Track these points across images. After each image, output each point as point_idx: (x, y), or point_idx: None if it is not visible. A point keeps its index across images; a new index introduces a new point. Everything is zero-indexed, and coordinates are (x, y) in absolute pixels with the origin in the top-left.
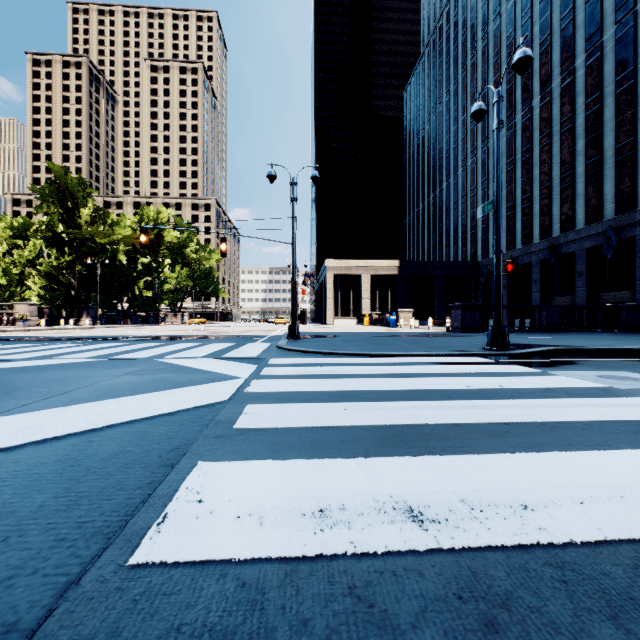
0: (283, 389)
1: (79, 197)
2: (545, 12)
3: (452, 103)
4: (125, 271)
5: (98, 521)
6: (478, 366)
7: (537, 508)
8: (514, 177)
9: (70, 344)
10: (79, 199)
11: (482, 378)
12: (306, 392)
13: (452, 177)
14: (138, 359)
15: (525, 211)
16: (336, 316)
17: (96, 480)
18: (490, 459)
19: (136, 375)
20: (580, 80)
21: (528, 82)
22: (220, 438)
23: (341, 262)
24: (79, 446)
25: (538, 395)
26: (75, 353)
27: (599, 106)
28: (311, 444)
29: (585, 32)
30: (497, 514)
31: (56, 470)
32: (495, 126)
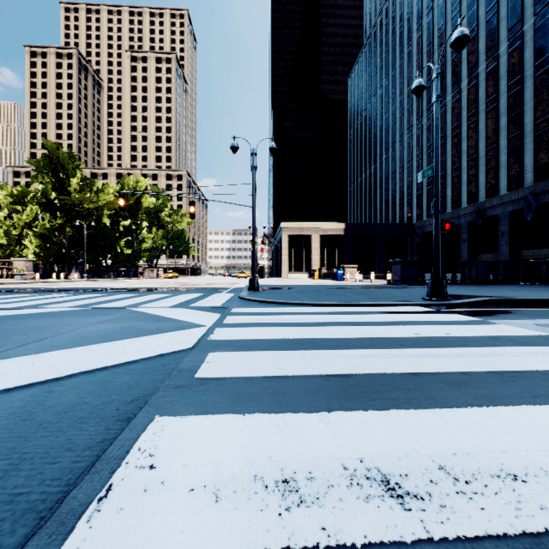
0: (244, 337)
1: (69, 168)
2: (472, 6)
3: (391, 87)
4: (108, 232)
5: (34, 493)
6: (422, 315)
7: (529, 478)
8: (445, 150)
9: (57, 295)
10: (69, 170)
11: (429, 326)
12: (265, 340)
13: (391, 151)
14: (114, 308)
15: (455, 180)
16: (290, 271)
17: (45, 438)
18: (459, 414)
19: (110, 323)
20: (503, 65)
21: (457, 67)
22: (180, 388)
23: (295, 224)
24: (38, 397)
25: (486, 343)
26: (59, 303)
27: (520, 87)
28: (272, 395)
29: (508, 23)
30: (486, 487)
31: (7, 425)
32: (434, 99)
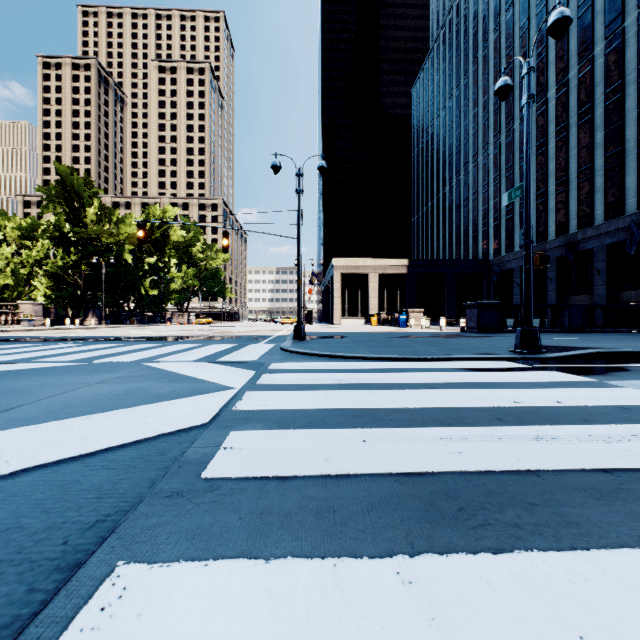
0: (282, 406)
1: (85, 196)
2: None
3: (462, 98)
4: (131, 270)
5: None
6: (515, 373)
7: None
8: None
9: (62, 345)
10: (85, 198)
11: (529, 390)
12: (311, 410)
13: (462, 173)
14: (124, 363)
15: (540, 207)
16: (343, 316)
17: None
18: (636, 564)
19: (111, 384)
20: (599, 69)
21: (543, 73)
22: (176, 498)
23: (349, 261)
24: None
25: (617, 417)
26: (60, 355)
27: (620, 95)
28: (316, 515)
29: (605, 18)
30: None
31: None
32: (525, 101)
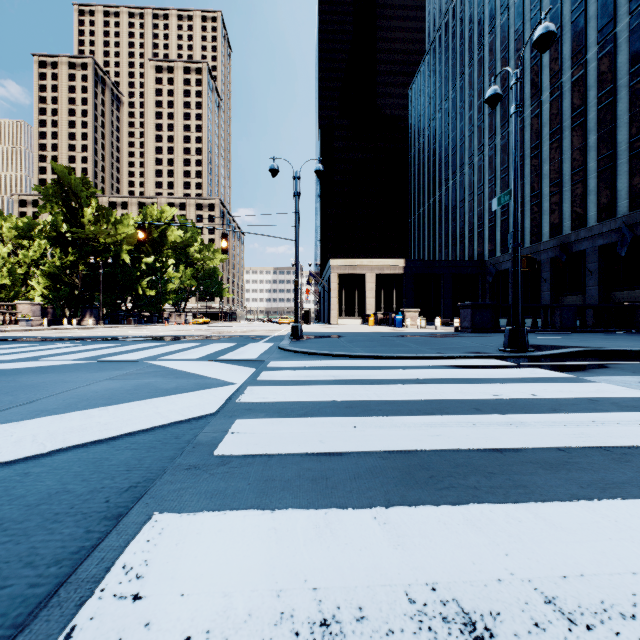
0: (281, 398)
1: (82, 196)
2: (555, 4)
3: (458, 100)
4: (128, 271)
5: None
6: (500, 370)
7: None
8: (523, 174)
9: (64, 344)
10: (82, 198)
11: (509, 385)
12: (308, 402)
13: (458, 175)
14: (128, 361)
15: (534, 208)
16: (340, 316)
17: (1, 545)
18: (562, 511)
19: (119, 380)
20: (592, 73)
21: (537, 76)
22: (194, 470)
23: (346, 261)
24: (8, 482)
25: (583, 407)
26: (65, 354)
27: (612, 99)
28: (312, 481)
29: (597, 23)
30: (617, 636)
31: None
32: (513, 110)
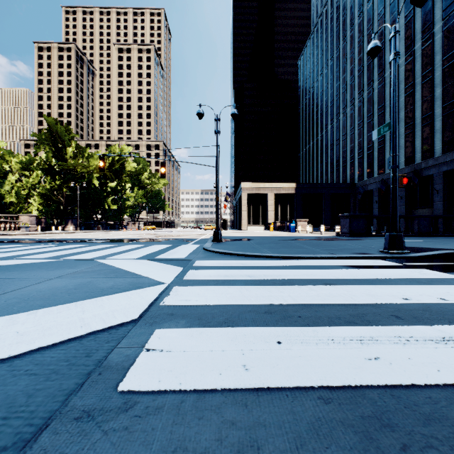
0: (202, 301)
1: (65, 139)
2: None
3: (335, 66)
4: (98, 192)
5: None
6: (391, 270)
7: None
8: (384, 119)
9: (43, 245)
10: (65, 141)
11: (410, 287)
12: (227, 306)
13: (335, 121)
14: (84, 260)
15: None
16: (249, 224)
17: None
18: None
19: (67, 278)
20: (438, 42)
21: None
22: (84, 422)
23: (253, 184)
24: None
25: None
26: (38, 254)
27: None
28: None
29: (442, 4)
30: None
31: None
32: (392, 57)
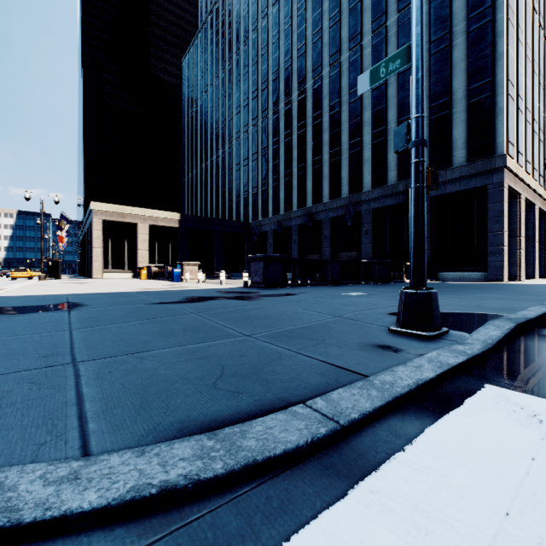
0: None
1: None
2: (302, 25)
3: (228, 80)
4: None
5: None
6: None
7: None
8: (279, 154)
9: None
10: None
11: None
12: None
13: (228, 146)
14: None
15: (287, 184)
16: (106, 269)
17: None
18: None
19: None
20: (326, 87)
21: (289, 78)
22: None
23: (113, 207)
24: None
25: None
26: None
27: (339, 110)
28: None
29: (330, 50)
30: None
31: None
32: None
